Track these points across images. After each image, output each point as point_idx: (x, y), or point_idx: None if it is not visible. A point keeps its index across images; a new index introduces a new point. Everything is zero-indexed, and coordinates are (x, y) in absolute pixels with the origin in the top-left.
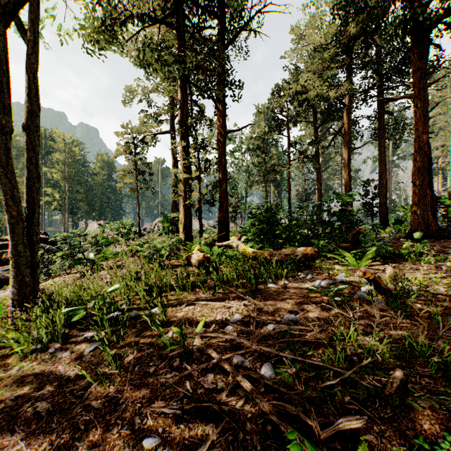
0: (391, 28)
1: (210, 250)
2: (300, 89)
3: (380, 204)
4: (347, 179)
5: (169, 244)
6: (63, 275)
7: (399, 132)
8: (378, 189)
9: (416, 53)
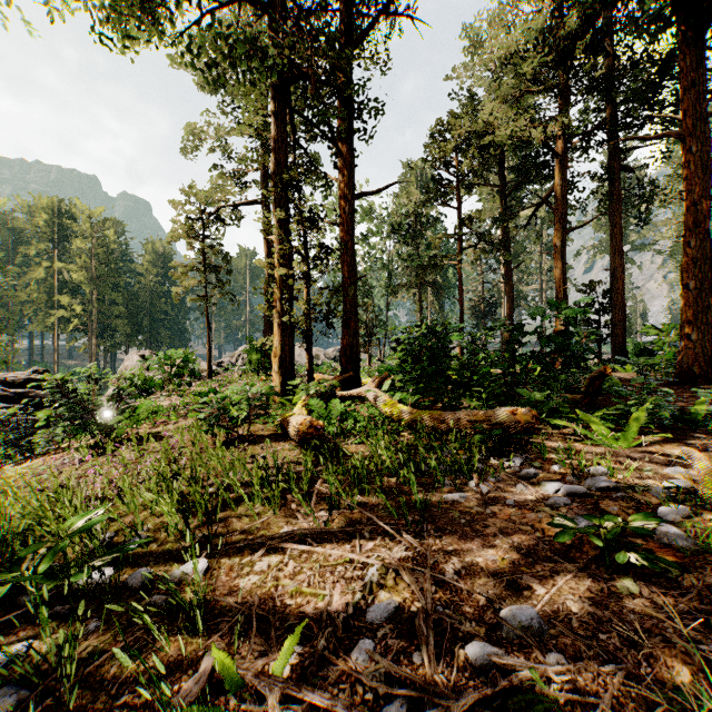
0: (653, 4)
1: (326, 404)
2: (480, 127)
3: (613, 322)
4: (559, 280)
5: (247, 398)
6: (55, 452)
7: (645, 201)
8: (610, 297)
9: (690, 57)
